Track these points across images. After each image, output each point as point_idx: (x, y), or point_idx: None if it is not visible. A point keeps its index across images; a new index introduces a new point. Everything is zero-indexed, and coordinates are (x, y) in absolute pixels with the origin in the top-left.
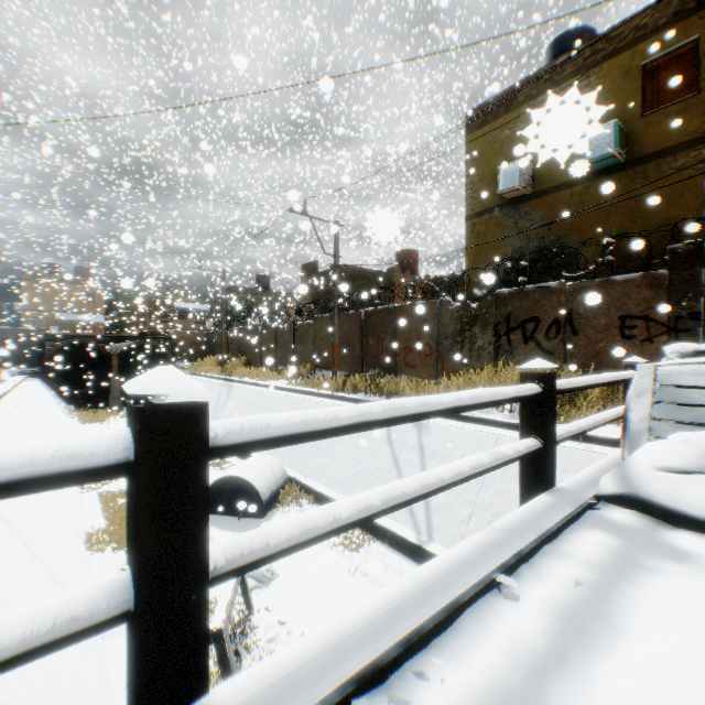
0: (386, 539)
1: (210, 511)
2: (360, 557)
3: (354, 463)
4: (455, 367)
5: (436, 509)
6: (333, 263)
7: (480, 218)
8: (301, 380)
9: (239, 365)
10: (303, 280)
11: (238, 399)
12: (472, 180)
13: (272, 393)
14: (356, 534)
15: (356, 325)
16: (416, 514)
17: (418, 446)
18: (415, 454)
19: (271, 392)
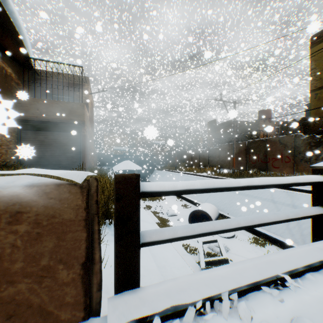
0: (277, 244)
1: (191, 222)
2: (266, 250)
3: (253, 210)
4: (304, 168)
5: (306, 234)
6: (233, 121)
7: (320, 90)
8: (214, 173)
9: (182, 166)
10: (208, 128)
11: (187, 180)
12: (313, 71)
13: (204, 178)
14: (260, 240)
15: (242, 148)
16: (294, 235)
17: (291, 204)
18: (290, 208)
19: (203, 178)
